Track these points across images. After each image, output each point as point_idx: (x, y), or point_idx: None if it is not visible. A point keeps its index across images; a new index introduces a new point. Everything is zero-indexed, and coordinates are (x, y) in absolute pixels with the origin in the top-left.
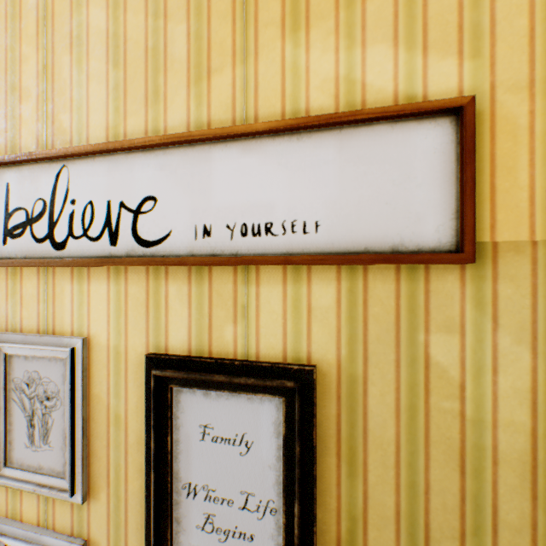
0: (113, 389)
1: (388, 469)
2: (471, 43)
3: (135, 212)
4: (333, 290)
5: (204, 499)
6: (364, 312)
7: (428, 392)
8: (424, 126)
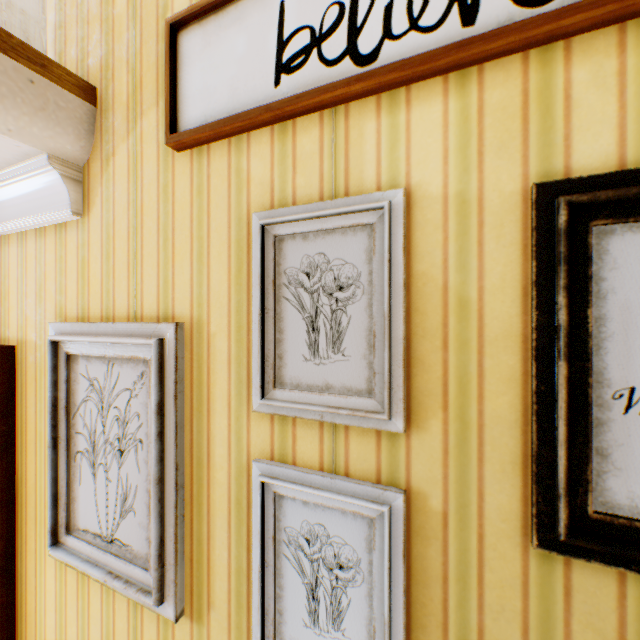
0: (454, 260)
1: None
2: None
3: None
4: None
5: None
6: None
7: None
8: None
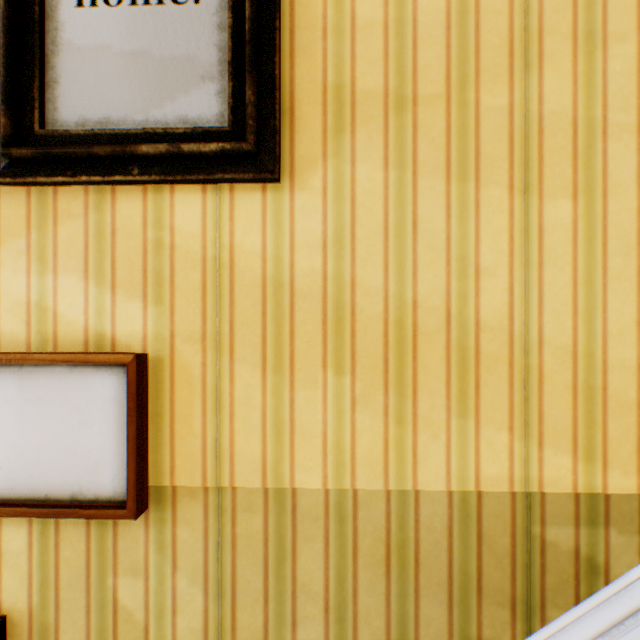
0: None
1: None
2: (155, 289)
3: None
4: (26, 532)
5: None
6: (57, 555)
7: (117, 636)
8: (103, 372)
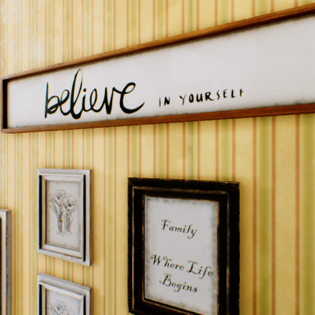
0: (107, 199)
1: (290, 248)
2: None
3: (121, 93)
4: (250, 133)
5: (164, 265)
6: (272, 147)
7: None
8: None
